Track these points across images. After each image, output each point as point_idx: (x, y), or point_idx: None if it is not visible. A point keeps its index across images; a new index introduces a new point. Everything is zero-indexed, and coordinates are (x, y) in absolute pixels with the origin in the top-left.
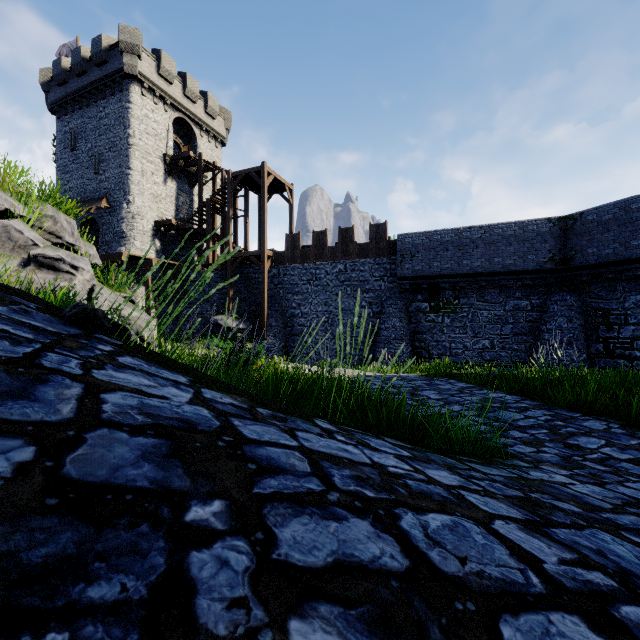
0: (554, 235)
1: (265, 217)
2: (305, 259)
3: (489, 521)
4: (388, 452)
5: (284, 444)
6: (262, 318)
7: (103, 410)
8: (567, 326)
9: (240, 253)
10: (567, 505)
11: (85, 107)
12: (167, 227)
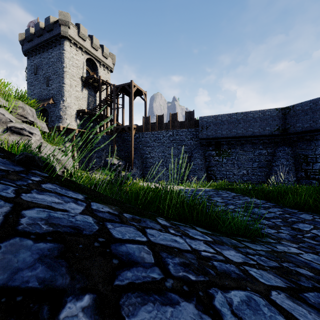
0: (279, 117)
1: (132, 108)
2: (152, 129)
3: (268, 293)
4: (199, 239)
5: (138, 240)
6: (131, 159)
7: (20, 223)
8: (286, 163)
9: (120, 126)
10: (304, 271)
11: (41, 53)
12: (83, 113)
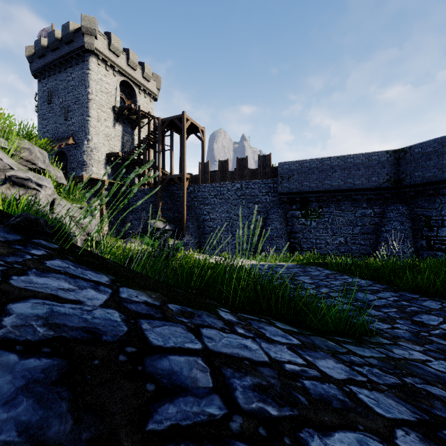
0: (390, 163)
1: (184, 150)
2: (213, 180)
3: (391, 434)
4: (281, 342)
5: (188, 349)
6: (182, 222)
7: (2, 325)
8: (400, 228)
9: (167, 176)
10: (438, 390)
11: (58, 73)
12: (115, 158)
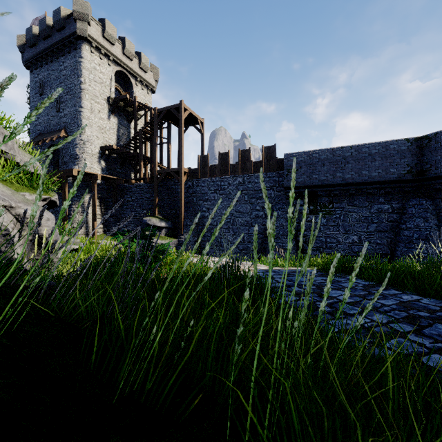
0: (412, 152)
1: (182, 142)
2: (213, 174)
3: None
4: None
5: None
6: (180, 219)
7: None
8: (424, 225)
9: (163, 170)
10: None
11: (50, 62)
12: (110, 151)
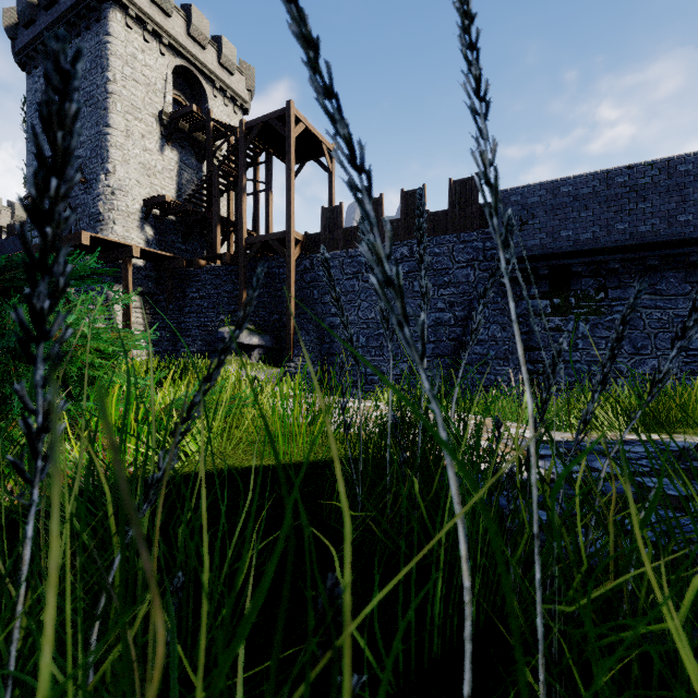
0: None
1: (291, 181)
2: (350, 242)
3: None
4: None
5: None
6: (287, 330)
7: None
8: None
9: (256, 237)
10: None
11: None
12: (163, 210)
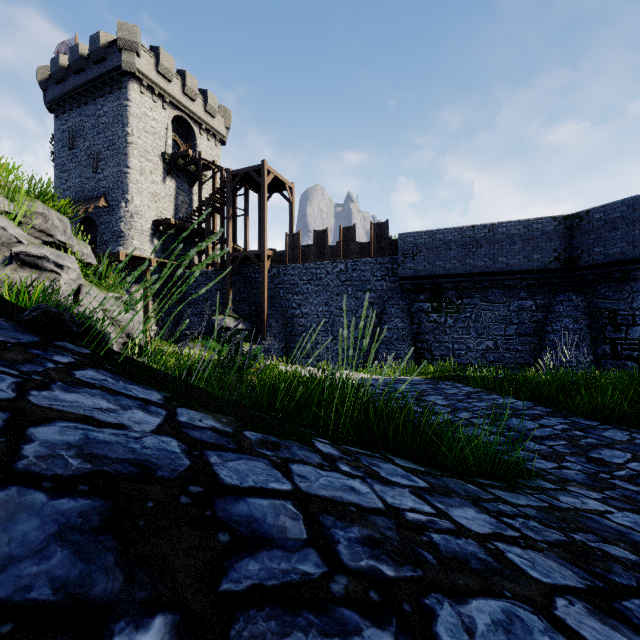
0: (559, 234)
1: (265, 216)
2: (305, 259)
3: (549, 603)
4: (402, 484)
5: (273, 490)
6: (262, 318)
7: (22, 455)
8: (573, 327)
9: (240, 253)
10: (619, 550)
11: (83, 105)
12: (166, 226)
